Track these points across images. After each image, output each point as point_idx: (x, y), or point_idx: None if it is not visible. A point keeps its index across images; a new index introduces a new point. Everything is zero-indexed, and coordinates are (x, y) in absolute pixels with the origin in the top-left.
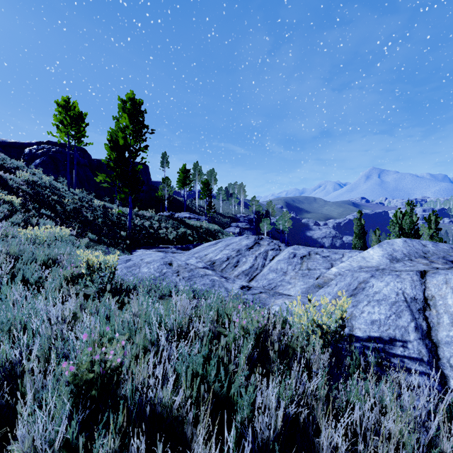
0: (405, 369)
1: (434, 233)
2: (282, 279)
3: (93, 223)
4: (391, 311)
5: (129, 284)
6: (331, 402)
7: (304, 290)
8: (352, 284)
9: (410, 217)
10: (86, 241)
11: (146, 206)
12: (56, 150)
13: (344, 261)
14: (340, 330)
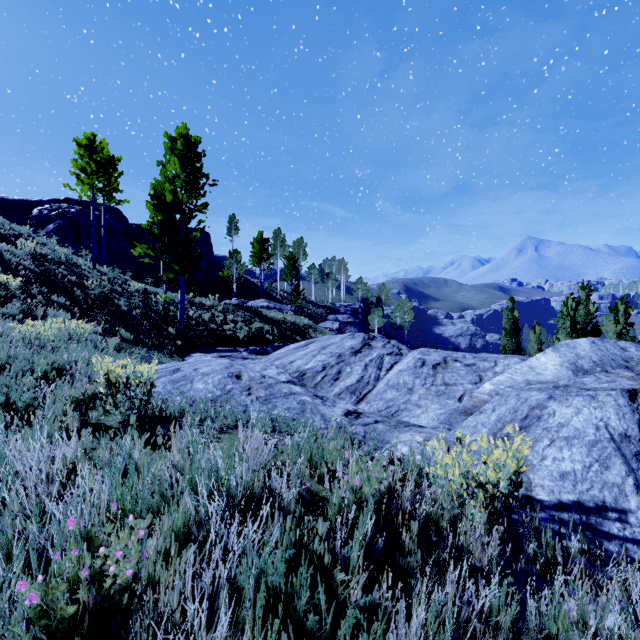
0: (630, 563)
1: (623, 329)
2: (406, 400)
3: (128, 315)
4: (592, 457)
5: (174, 409)
6: (518, 636)
7: (441, 417)
8: (520, 410)
9: (585, 307)
10: (116, 342)
11: (207, 291)
12: (78, 211)
13: (498, 372)
14: (512, 491)
